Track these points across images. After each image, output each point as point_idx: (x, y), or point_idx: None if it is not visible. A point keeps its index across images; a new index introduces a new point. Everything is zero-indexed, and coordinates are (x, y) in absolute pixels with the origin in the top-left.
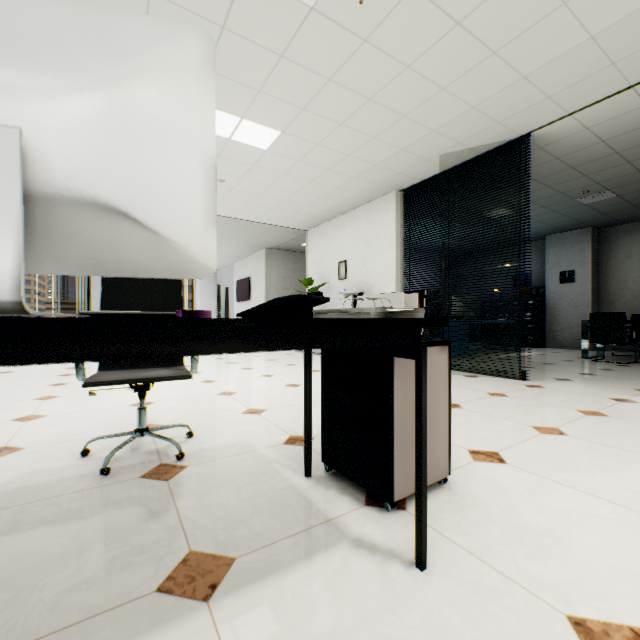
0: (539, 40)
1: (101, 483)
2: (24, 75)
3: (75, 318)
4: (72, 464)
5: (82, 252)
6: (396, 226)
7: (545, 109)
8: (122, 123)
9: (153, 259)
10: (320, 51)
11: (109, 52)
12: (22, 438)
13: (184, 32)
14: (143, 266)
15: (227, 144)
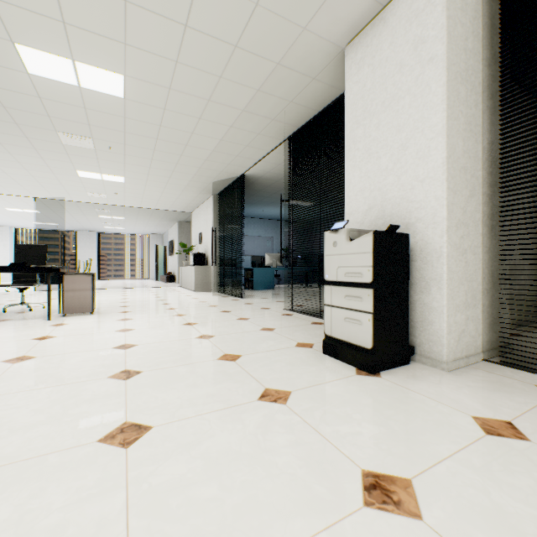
0: (194, 152)
1: (2, 313)
2: None
3: None
4: None
5: None
6: (214, 215)
7: (235, 167)
8: None
9: None
10: (111, 157)
11: None
12: None
13: None
14: None
15: (104, 181)
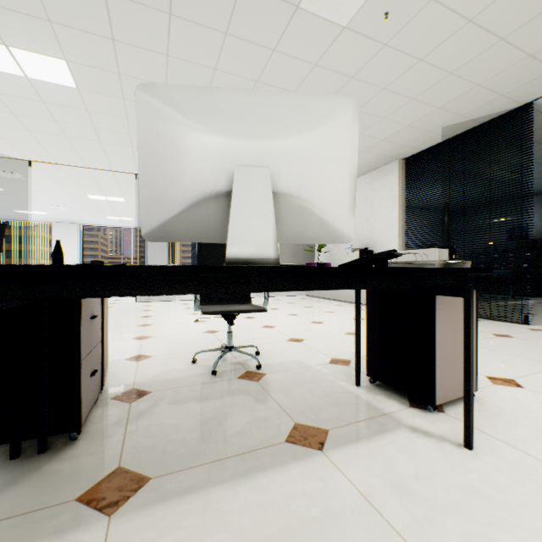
0: None
1: (214, 380)
2: (272, 139)
3: (303, 267)
4: (188, 367)
5: (287, 230)
6: (398, 190)
7: None
8: (314, 158)
9: (321, 233)
10: (347, 57)
11: (309, 120)
12: (147, 350)
13: (344, 101)
14: (315, 237)
15: None
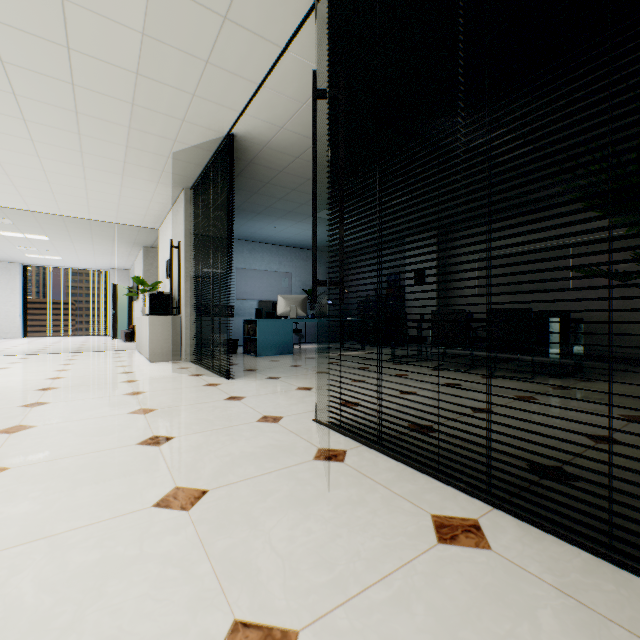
0: (95, 36)
1: None
2: None
3: None
4: None
5: None
6: (185, 224)
7: (210, 107)
8: None
9: None
10: None
11: None
12: None
13: None
14: None
15: None
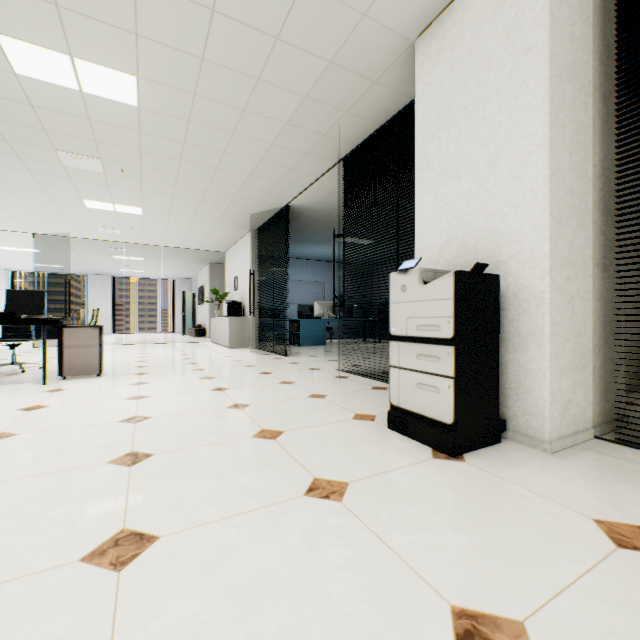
0: (226, 176)
1: None
2: None
3: None
4: None
5: None
6: (252, 255)
7: (277, 196)
8: None
9: None
10: (125, 183)
11: None
12: None
13: None
14: None
15: (117, 213)
